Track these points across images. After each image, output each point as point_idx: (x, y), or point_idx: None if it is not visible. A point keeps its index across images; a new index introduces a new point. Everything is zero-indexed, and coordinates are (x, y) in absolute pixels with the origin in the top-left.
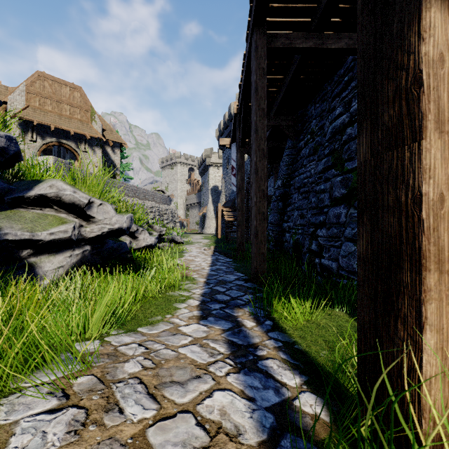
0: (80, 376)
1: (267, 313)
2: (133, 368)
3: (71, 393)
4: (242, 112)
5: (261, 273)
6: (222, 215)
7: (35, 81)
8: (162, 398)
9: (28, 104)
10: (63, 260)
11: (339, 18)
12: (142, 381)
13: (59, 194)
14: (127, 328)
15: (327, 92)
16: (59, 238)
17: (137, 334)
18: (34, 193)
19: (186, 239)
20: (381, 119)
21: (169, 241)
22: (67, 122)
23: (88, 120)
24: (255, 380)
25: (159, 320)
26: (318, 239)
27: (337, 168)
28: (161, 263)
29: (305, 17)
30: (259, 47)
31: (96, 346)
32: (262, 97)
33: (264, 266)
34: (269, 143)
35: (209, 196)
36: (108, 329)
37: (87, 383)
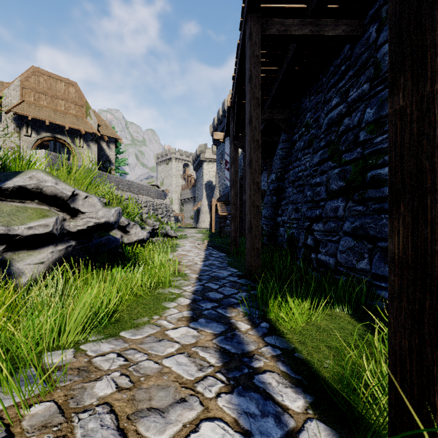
0: (36, 403)
1: (263, 314)
2: (105, 389)
3: (16, 432)
4: (235, 105)
5: (255, 269)
6: (216, 210)
7: (30, 76)
8: (134, 436)
9: (23, 99)
10: (44, 256)
11: (336, 4)
12: (112, 409)
13: (40, 186)
14: (108, 332)
15: (323, 84)
16: (39, 232)
17: (118, 340)
18: (12, 185)
19: (181, 233)
20: (430, 67)
21: (163, 235)
22: (62, 117)
23: (83, 115)
24: (251, 403)
25: (145, 323)
26: (314, 234)
27: (333, 160)
28: (152, 258)
29: (301, 3)
30: (254, 34)
31: (68, 358)
32: (257, 86)
33: (258, 262)
34: (262, 137)
35: (203, 191)
36: (87, 334)
37: (42, 414)
